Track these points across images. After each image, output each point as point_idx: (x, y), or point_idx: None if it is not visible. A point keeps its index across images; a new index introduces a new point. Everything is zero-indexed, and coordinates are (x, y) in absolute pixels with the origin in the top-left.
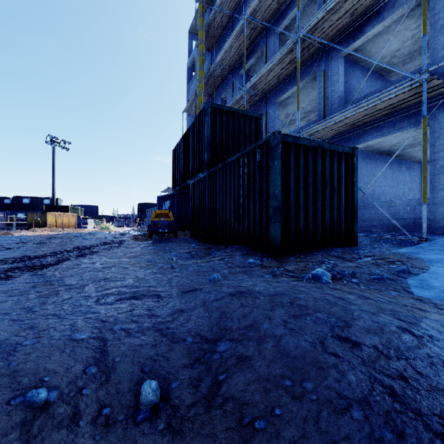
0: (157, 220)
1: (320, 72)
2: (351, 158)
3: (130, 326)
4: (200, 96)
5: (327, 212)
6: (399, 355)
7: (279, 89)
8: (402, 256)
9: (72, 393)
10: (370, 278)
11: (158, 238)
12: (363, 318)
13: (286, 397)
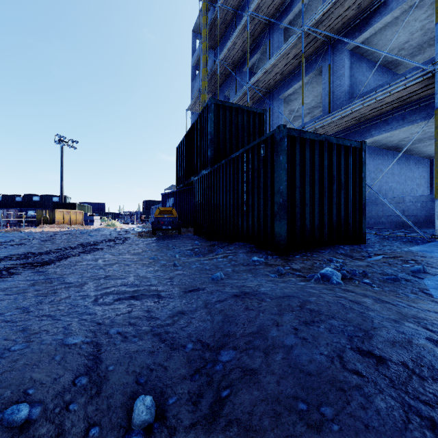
0: (160, 217)
1: (325, 66)
2: (359, 153)
3: (127, 329)
4: (204, 94)
5: (334, 209)
6: (435, 375)
7: (283, 85)
8: (415, 254)
9: (57, 408)
10: (383, 278)
11: (162, 235)
12: (386, 327)
13: (300, 425)
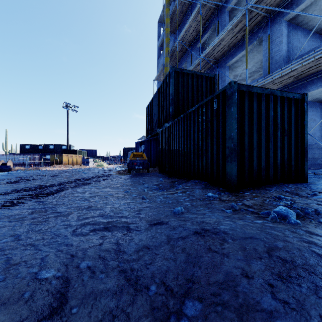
0: (134, 160)
1: (265, 37)
2: (301, 103)
3: (96, 263)
4: (166, 67)
5: (279, 152)
6: None
7: (229, 55)
8: None
9: None
10: None
11: (135, 173)
12: None
13: None
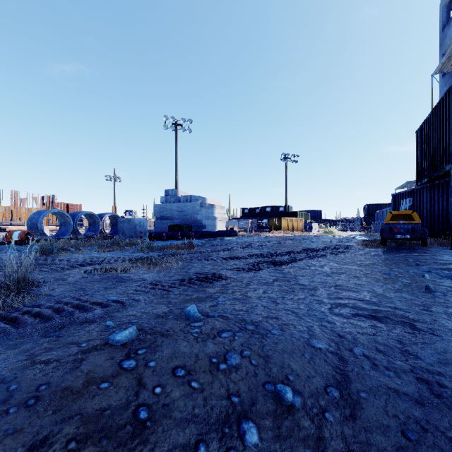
0: (393, 224)
1: None
2: None
3: (375, 355)
4: None
5: None
6: None
7: None
8: None
9: (314, 409)
10: None
11: (394, 246)
12: None
13: None
